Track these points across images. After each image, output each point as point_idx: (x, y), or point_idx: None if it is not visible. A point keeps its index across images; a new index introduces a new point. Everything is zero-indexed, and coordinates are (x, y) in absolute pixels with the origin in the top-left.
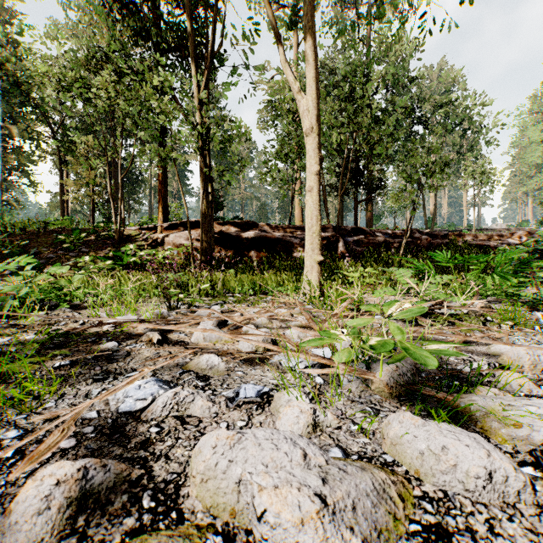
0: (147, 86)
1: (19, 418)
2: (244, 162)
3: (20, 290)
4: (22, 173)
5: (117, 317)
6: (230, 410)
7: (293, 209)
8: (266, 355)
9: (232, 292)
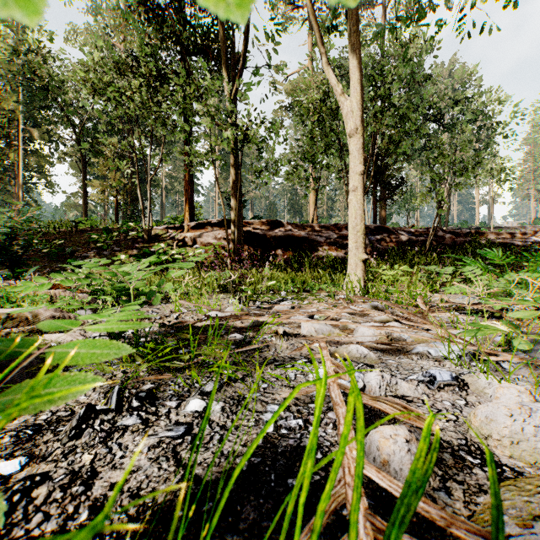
0: (191, 90)
1: (257, 396)
2: (282, 163)
3: (159, 285)
4: (40, 174)
5: (212, 312)
6: (435, 391)
7: (303, 207)
8: (396, 346)
9: (278, 289)
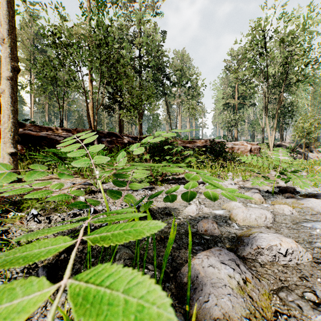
0: None
1: None
2: None
3: None
4: None
5: None
6: None
7: (101, 120)
8: None
9: None
